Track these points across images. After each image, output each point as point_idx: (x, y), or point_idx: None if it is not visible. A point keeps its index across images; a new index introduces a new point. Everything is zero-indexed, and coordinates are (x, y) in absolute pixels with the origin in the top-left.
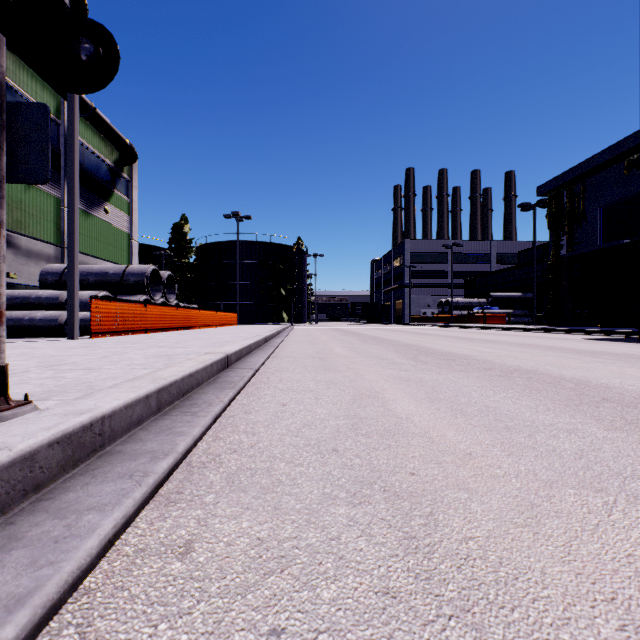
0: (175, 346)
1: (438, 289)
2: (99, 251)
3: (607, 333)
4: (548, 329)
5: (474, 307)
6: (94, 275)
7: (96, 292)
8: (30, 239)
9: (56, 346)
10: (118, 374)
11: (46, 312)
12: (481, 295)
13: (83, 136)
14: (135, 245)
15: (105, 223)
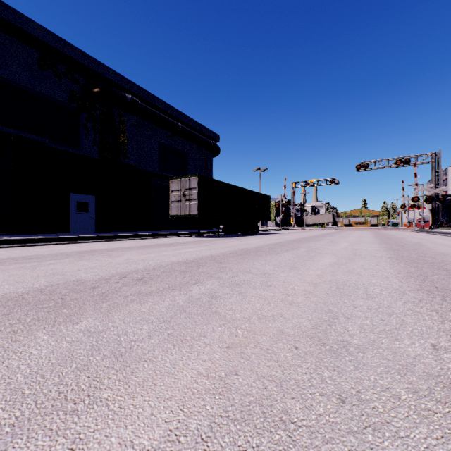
0: None
1: None
2: None
3: (153, 236)
4: (88, 237)
5: None
6: None
7: None
8: None
9: None
10: None
11: None
12: None
13: None
14: None
15: None
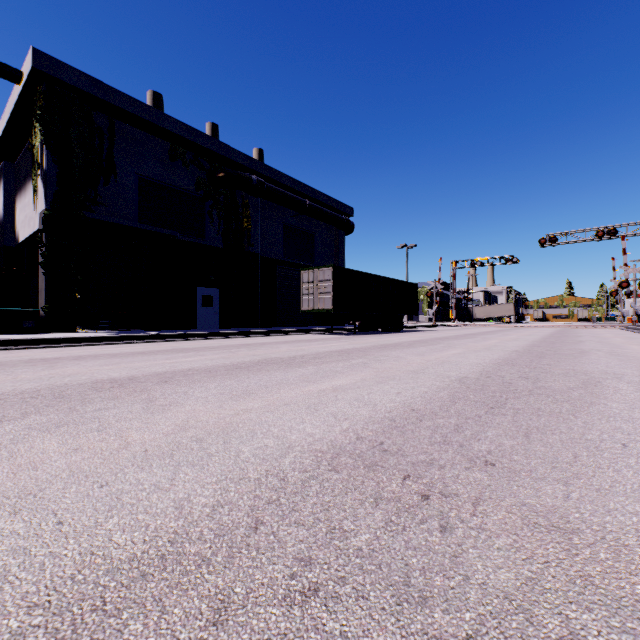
0: None
1: None
2: None
3: (284, 332)
4: (227, 333)
5: None
6: None
7: None
8: None
9: None
10: None
11: None
12: None
13: None
14: None
15: None
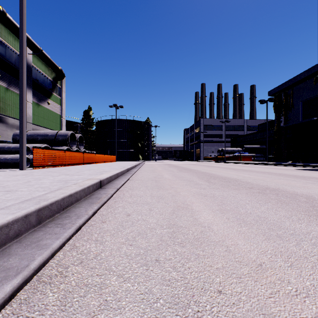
0: (75, 174)
1: (217, 143)
2: (45, 124)
3: (306, 166)
4: (275, 164)
5: (236, 152)
6: (41, 136)
7: (41, 144)
8: (8, 117)
9: (8, 174)
10: (22, 195)
11: (13, 155)
12: (239, 146)
13: (36, 65)
14: (64, 121)
15: (48, 109)
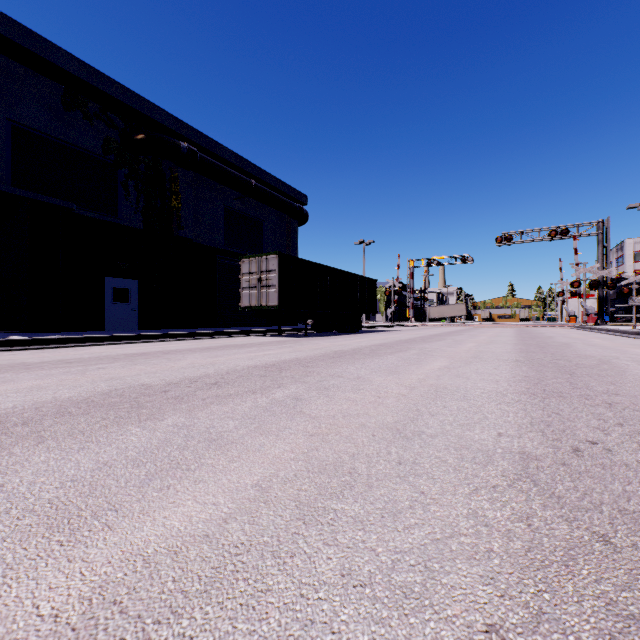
0: None
1: None
2: None
3: (218, 334)
4: (133, 336)
5: None
6: None
7: None
8: None
9: None
10: None
11: None
12: None
13: None
14: None
15: None
